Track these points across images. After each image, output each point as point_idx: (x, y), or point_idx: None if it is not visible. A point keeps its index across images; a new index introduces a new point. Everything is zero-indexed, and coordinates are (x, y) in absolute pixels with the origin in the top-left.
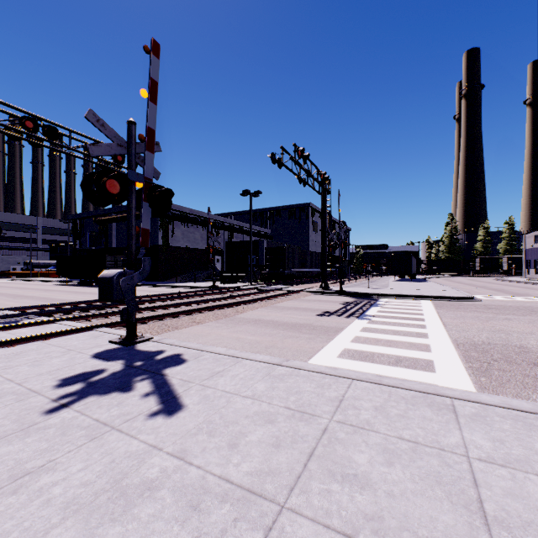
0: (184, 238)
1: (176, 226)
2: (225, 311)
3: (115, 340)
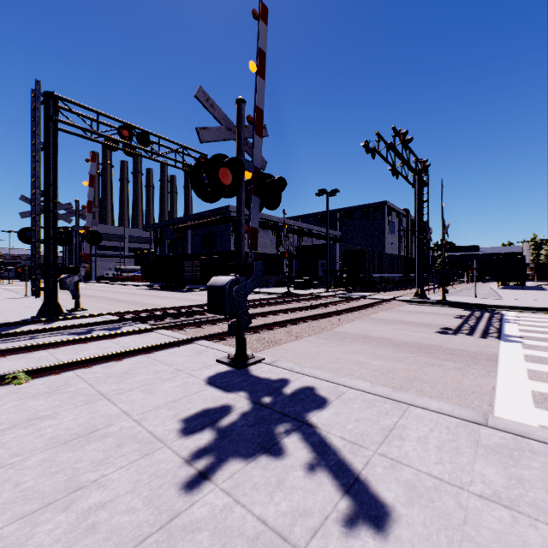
0: None
1: None
2: (320, 323)
3: (224, 360)
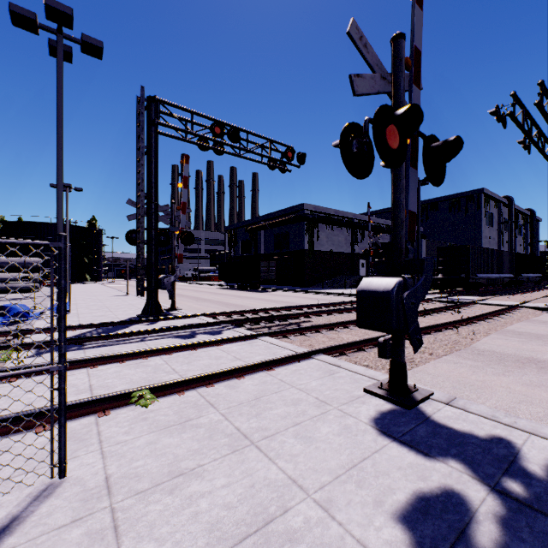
0: (328, 241)
1: (320, 229)
2: (447, 336)
3: (377, 391)
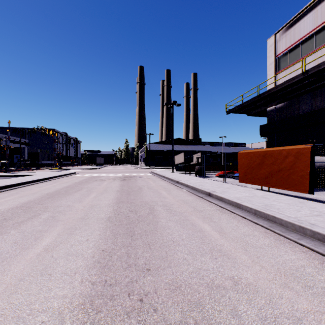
0: None
1: None
2: (19, 172)
3: (4, 172)
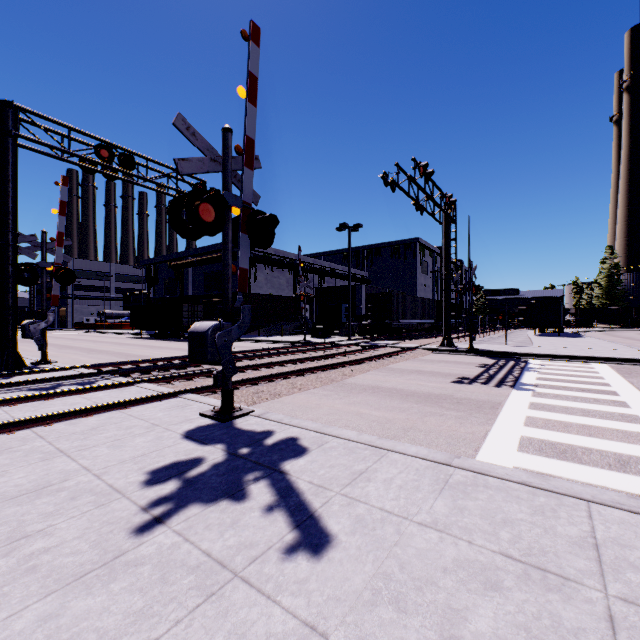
0: (268, 283)
1: (258, 270)
2: (330, 374)
3: (208, 413)
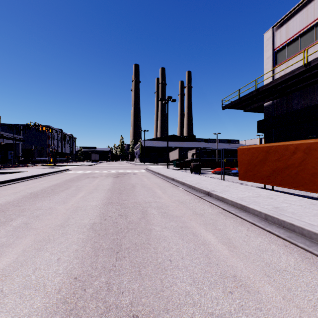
0: None
1: None
2: (11, 168)
3: None
